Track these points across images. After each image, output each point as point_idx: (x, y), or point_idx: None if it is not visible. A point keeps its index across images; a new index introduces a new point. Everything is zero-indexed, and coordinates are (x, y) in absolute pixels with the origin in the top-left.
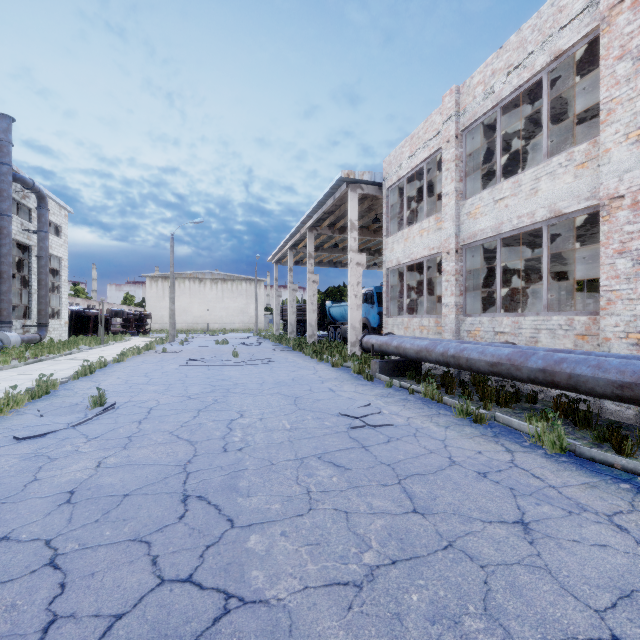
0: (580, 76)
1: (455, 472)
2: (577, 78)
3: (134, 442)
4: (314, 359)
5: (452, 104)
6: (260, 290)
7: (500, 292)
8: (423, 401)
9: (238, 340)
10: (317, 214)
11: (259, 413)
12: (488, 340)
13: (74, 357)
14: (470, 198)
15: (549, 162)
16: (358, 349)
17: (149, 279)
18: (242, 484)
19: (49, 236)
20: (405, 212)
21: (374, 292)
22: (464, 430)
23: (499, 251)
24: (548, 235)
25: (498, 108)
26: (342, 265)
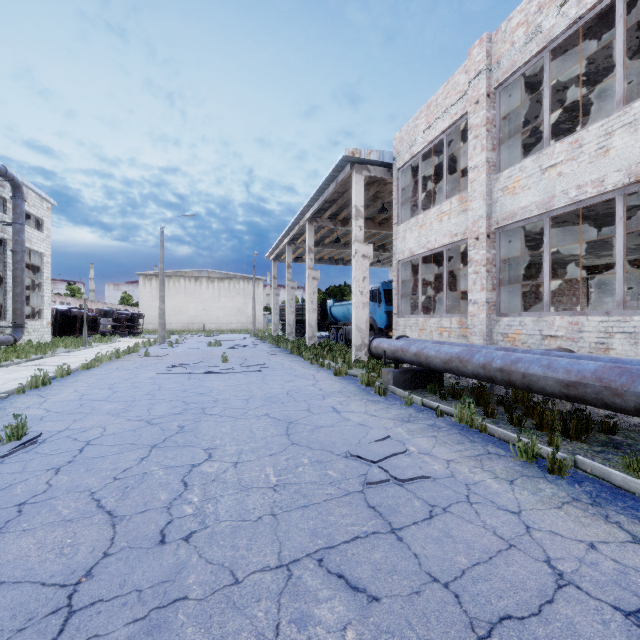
0: None
1: (578, 611)
2: None
3: (21, 518)
4: (314, 365)
5: (483, 56)
6: (258, 289)
7: (549, 285)
8: (459, 429)
9: (233, 341)
10: (317, 203)
11: (235, 452)
12: (532, 346)
13: (41, 362)
14: (507, 169)
15: (627, 109)
16: (364, 353)
17: (142, 277)
18: None
19: (28, 230)
20: (420, 195)
21: (381, 289)
22: (541, 489)
23: (548, 233)
24: (624, 208)
25: (546, 52)
26: (344, 262)
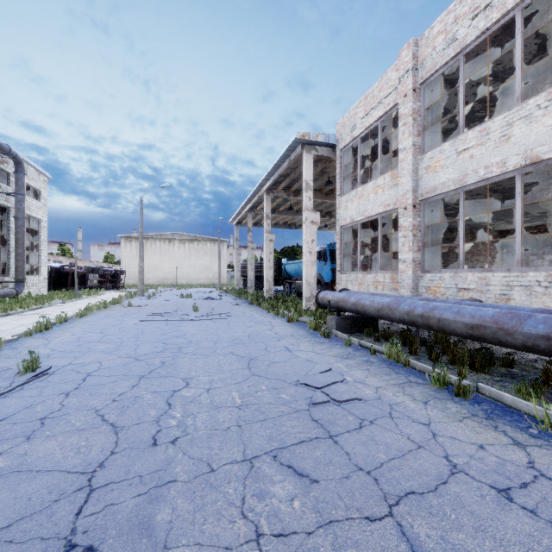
0: (550, 18)
1: (464, 489)
2: (547, 21)
3: (44, 428)
4: (270, 313)
5: (410, 57)
6: (223, 249)
7: (463, 247)
8: (388, 364)
9: (202, 294)
10: (273, 177)
11: (207, 381)
12: (450, 297)
13: (41, 311)
14: (429, 151)
15: (524, 105)
16: (313, 304)
17: (124, 239)
18: (161, 517)
19: (28, 199)
20: (359, 171)
21: (327, 250)
22: (448, 407)
23: (462, 204)
24: (521, 185)
25: (461, 56)
26: (296, 226)
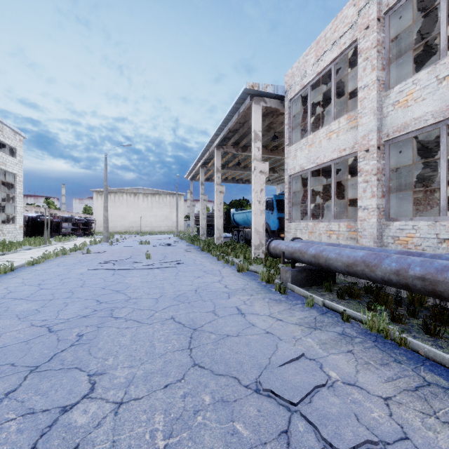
0: None
1: None
2: None
3: None
4: (220, 261)
5: None
6: (180, 202)
7: (446, 190)
8: (374, 341)
9: (160, 240)
10: (223, 132)
11: (124, 381)
12: (428, 249)
13: None
14: (398, 85)
15: None
16: (261, 252)
17: (95, 193)
18: None
19: (3, 155)
20: (309, 119)
21: (274, 200)
22: None
23: (445, 140)
24: None
25: None
26: (243, 181)
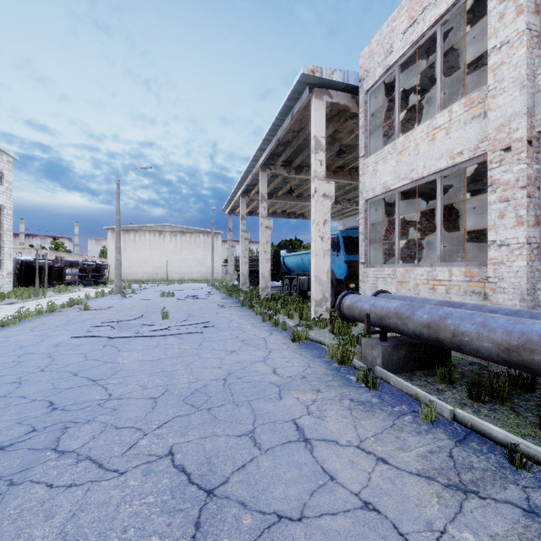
0: None
1: None
2: None
3: None
4: (266, 322)
5: None
6: (217, 242)
7: None
8: None
9: (189, 291)
10: (270, 144)
11: None
12: None
13: None
14: None
15: None
16: (325, 309)
17: (111, 231)
18: None
19: None
20: (397, 114)
21: (340, 236)
22: None
23: None
24: None
25: None
26: (296, 216)
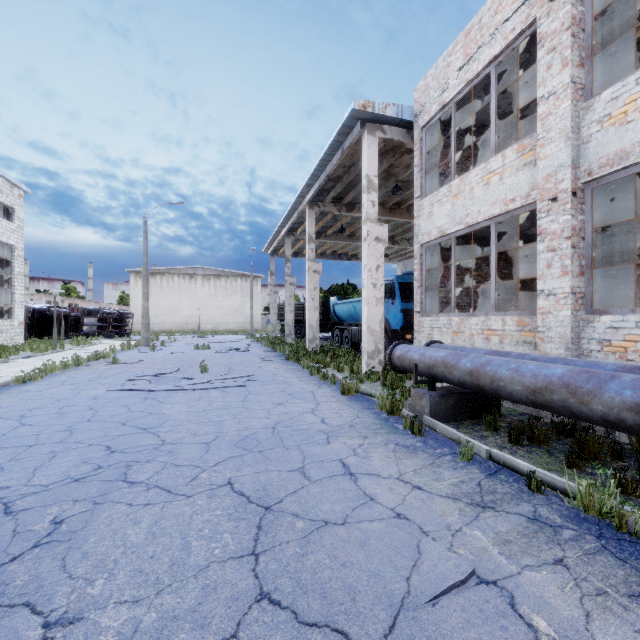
0: None
1: None
2: None
3: None
4: (314, 376)
5: None
6: (257, 287)
7: None
8: (598, 536)
9: (226, 344)
10: (319, 180)
11: None
12: None
13: None
14: (609, 88)
15: None
16: (378, 362)
17: (134, 275)
18: None
19: None
20: (453, 155)
21: (395, 282)
22: None
23: None
24: None
25: None
26: (348, 257)
